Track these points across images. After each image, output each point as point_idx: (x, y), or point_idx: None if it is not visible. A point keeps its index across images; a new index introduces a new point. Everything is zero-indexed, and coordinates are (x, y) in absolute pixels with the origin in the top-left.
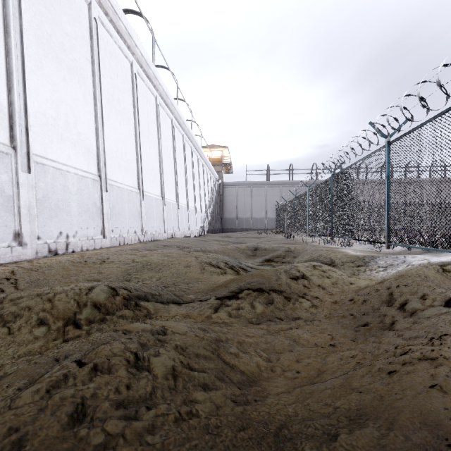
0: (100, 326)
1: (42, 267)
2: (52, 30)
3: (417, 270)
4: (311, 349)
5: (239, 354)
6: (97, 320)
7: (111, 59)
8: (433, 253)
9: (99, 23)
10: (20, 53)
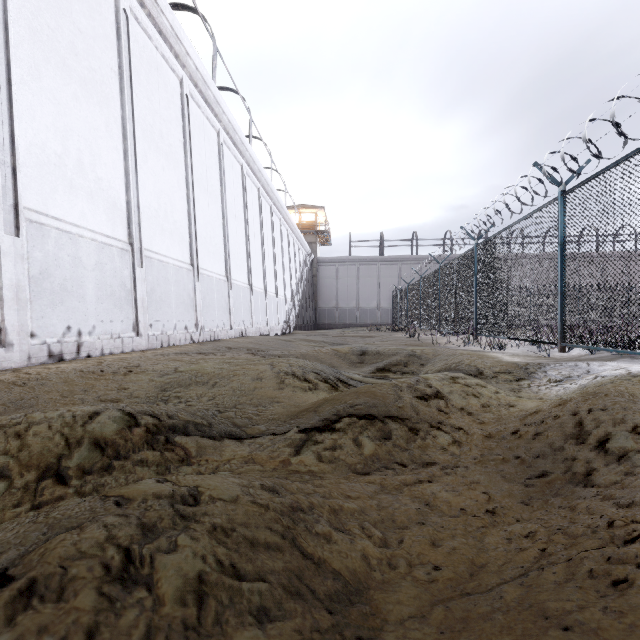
0: (101, 480)
1: (32, 380)
2: (56, 23)
3: (616, 386)
4: (455, 521)
5: (333, 536)
6: (97, 469)
7: (150, 72)
8: (630, 359)
9: (132, 18)
10: (3, 53)
